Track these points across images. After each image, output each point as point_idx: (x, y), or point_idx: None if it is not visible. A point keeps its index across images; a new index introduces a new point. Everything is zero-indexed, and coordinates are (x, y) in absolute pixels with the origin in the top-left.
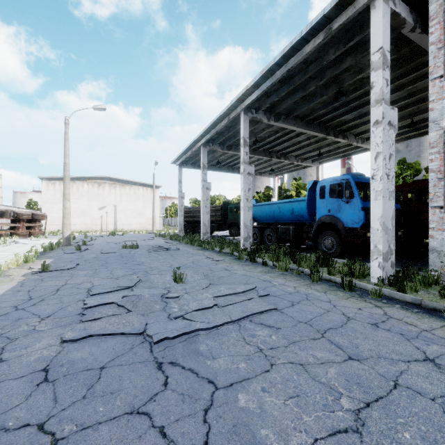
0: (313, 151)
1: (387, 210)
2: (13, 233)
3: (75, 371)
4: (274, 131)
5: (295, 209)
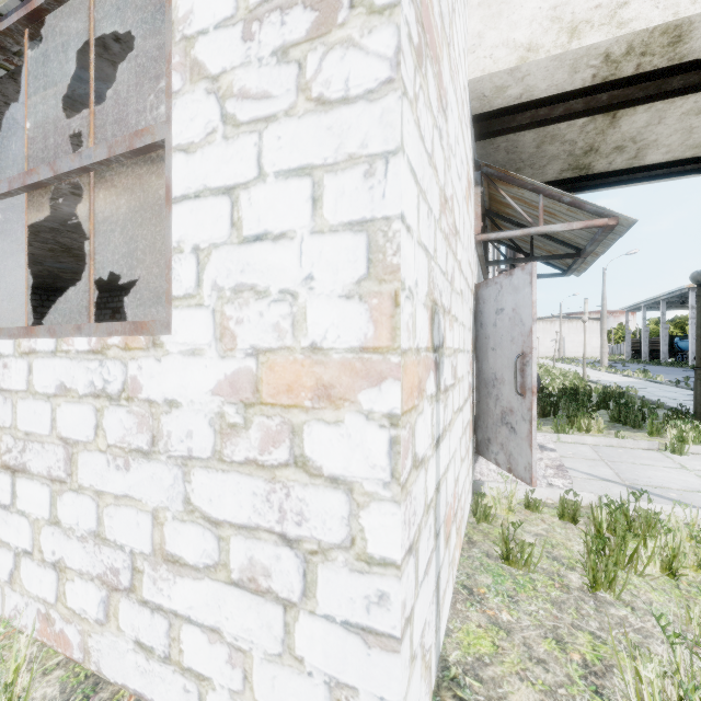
0: None
1: (694, 348)
2: None
3: None
4: None
5: None
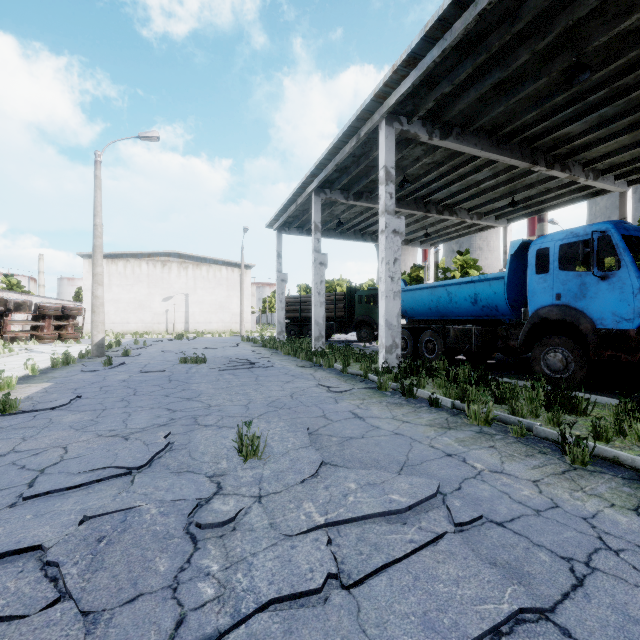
0: (501, 198)
1: None
2: (35, 335)
3: None
4: (436, 162)
5: (480, 295)
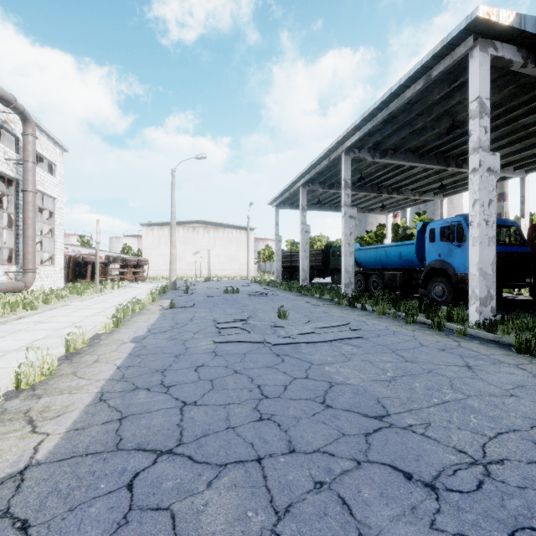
0: (434, 183)
1: (486, 256)
2: (122, 278)
3: (230, 353)
4: (382, 165)
5: (403, 253)
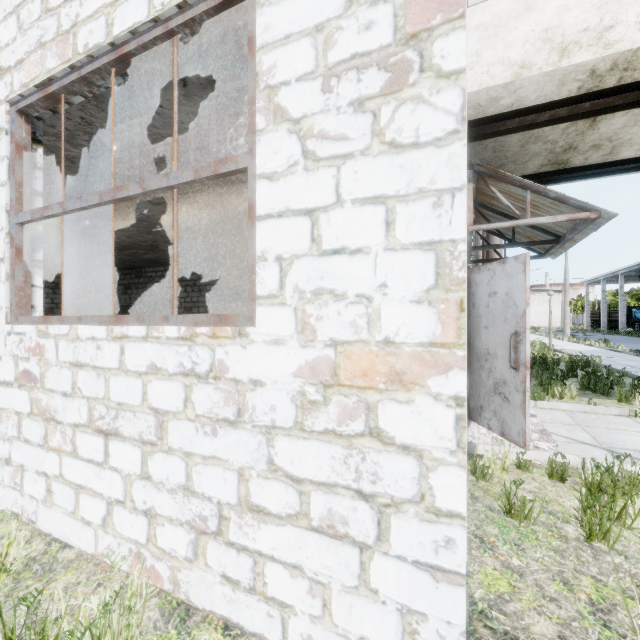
0: None
1: None
2: None
3: None
4: None
5: None
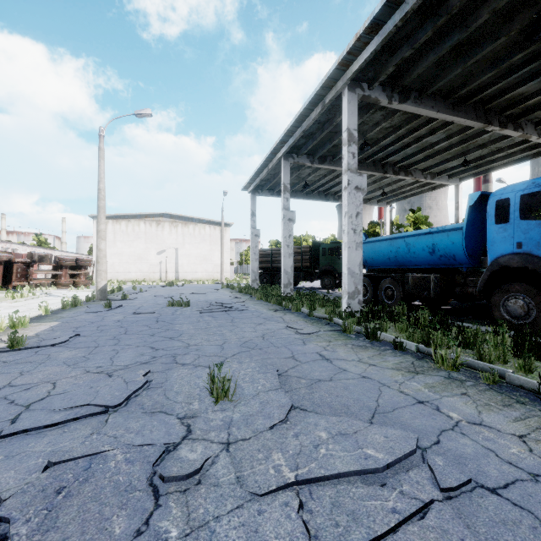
0: (454, 159)
1: None
2: (54, 282)
3: None
4: (393, 126)
5: (438, 245)
